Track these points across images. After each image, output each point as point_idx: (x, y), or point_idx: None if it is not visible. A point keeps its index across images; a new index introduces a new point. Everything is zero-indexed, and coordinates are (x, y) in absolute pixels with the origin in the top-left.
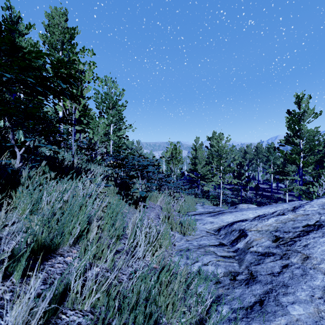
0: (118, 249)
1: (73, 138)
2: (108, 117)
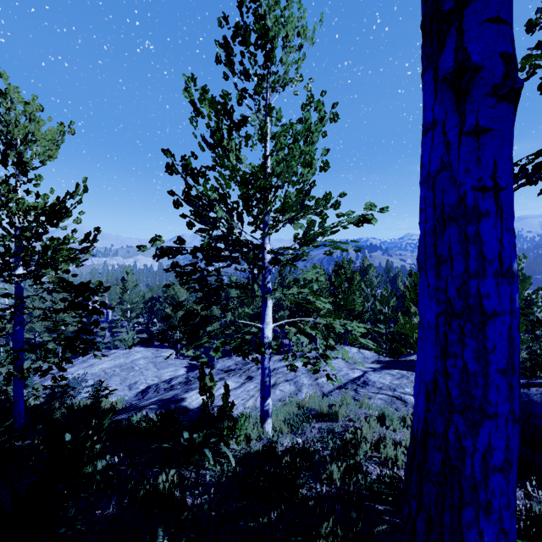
0: None
1: None
2: None
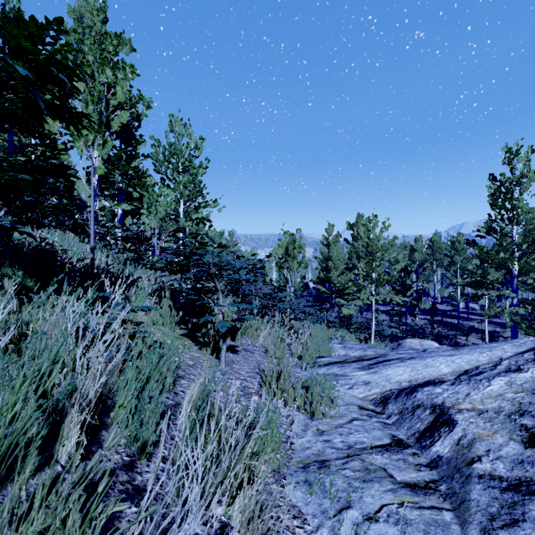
0: (139, 482)
1: (93, 215)
2: (176, 186)
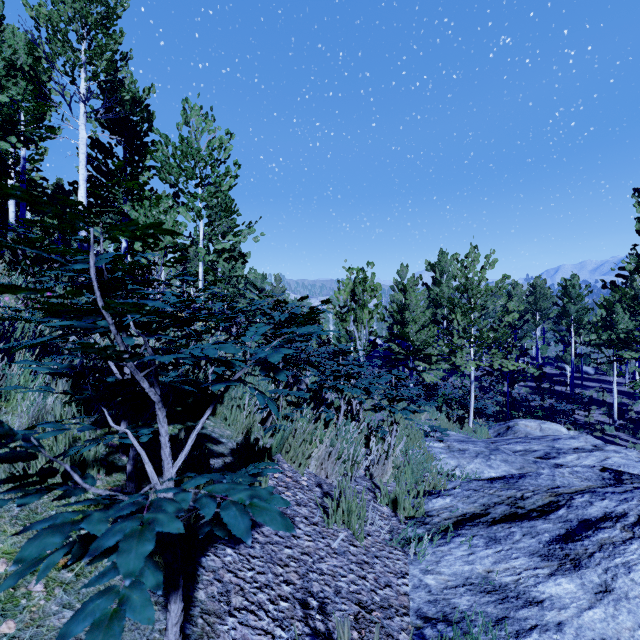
0: None
1: None
2: (191, 201)
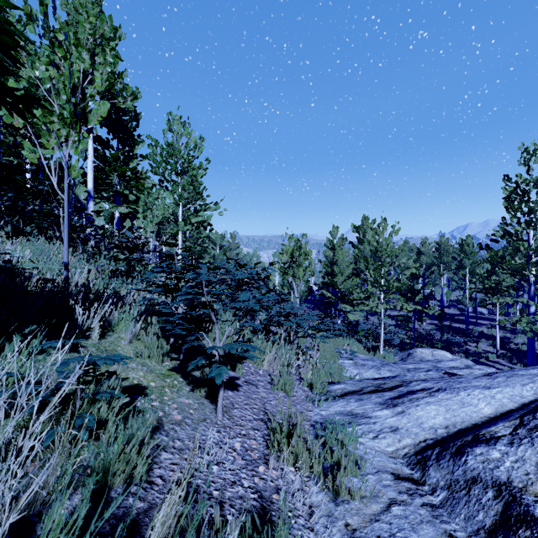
0: None
1: (67, 226)
2: (174, 188)
